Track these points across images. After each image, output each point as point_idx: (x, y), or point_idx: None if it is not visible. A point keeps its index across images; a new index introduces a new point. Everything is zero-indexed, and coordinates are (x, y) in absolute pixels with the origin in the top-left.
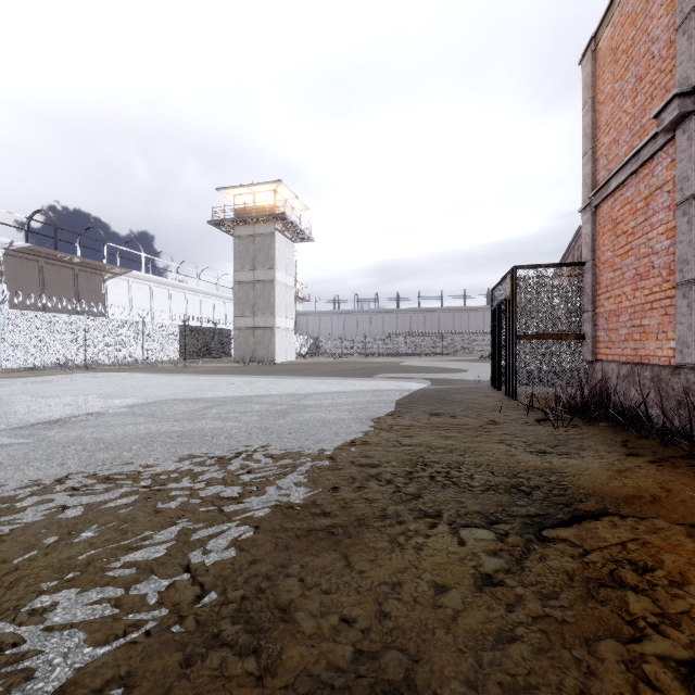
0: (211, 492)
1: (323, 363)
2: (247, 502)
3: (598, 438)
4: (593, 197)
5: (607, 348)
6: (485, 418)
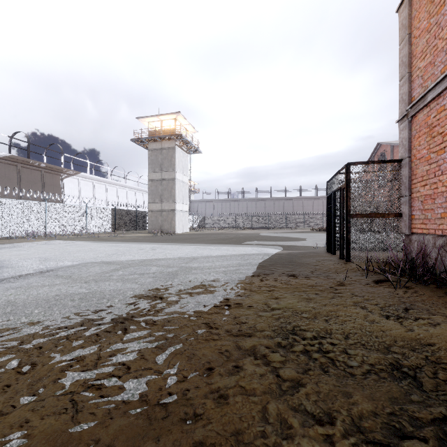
0: (78, 376)
1: (207, 233)
2: (111, 395)
3: (437, 300)
4: (410, 109)
5: (423, 223)
6: (333, 280)
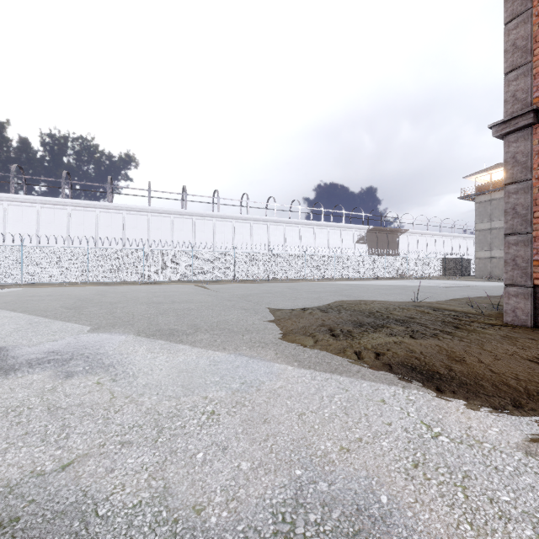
0: None
1: None
2: None
3: None
4: None
5: None
6: None
